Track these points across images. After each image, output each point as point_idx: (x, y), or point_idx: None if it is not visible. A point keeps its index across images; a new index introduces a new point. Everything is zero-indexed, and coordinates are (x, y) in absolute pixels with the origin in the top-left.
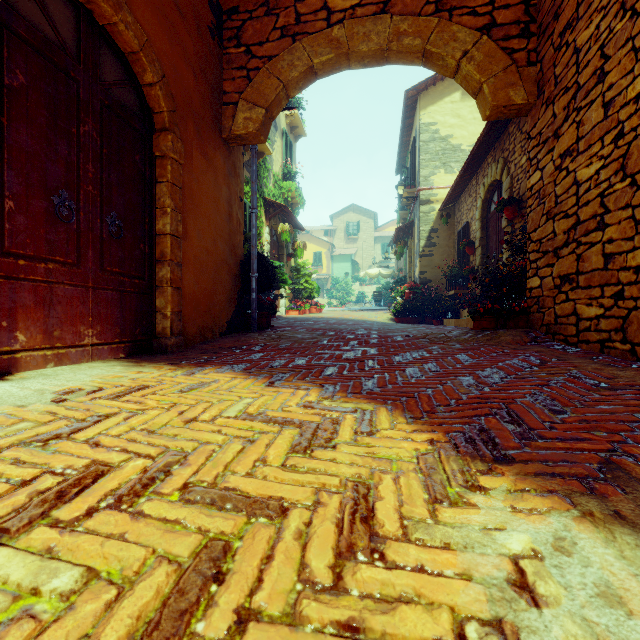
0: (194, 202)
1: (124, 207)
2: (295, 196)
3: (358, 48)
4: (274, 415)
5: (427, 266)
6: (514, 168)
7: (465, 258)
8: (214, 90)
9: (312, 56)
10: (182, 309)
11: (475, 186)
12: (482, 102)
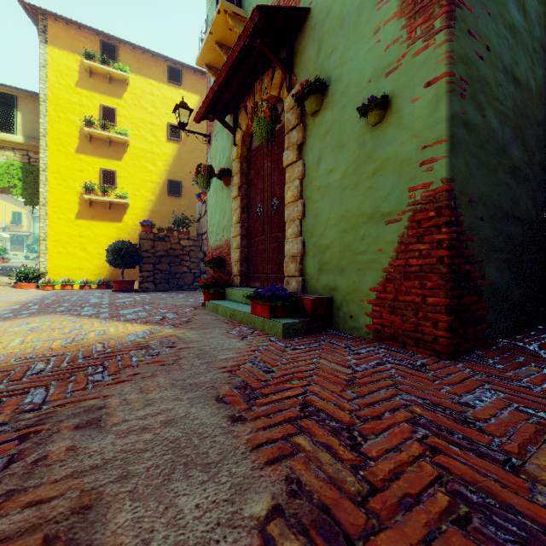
0: None
1: None
2: None
3: (6, 192)
4: None
5: None
6: None
7: None
8: None
9: None
10: None
11: None
12: None
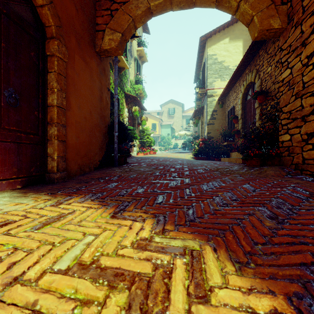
0: (76, 87)
1: (21, 86)
2: (142, 93)
3: None
4: (106, 264)
5: (211, 129)
6: (263, 74)
7: (232, 125)
8: (90, 21)
9: (149, 1)
10: (67, 154)
11: (238, 86)
12: (252, 28)
